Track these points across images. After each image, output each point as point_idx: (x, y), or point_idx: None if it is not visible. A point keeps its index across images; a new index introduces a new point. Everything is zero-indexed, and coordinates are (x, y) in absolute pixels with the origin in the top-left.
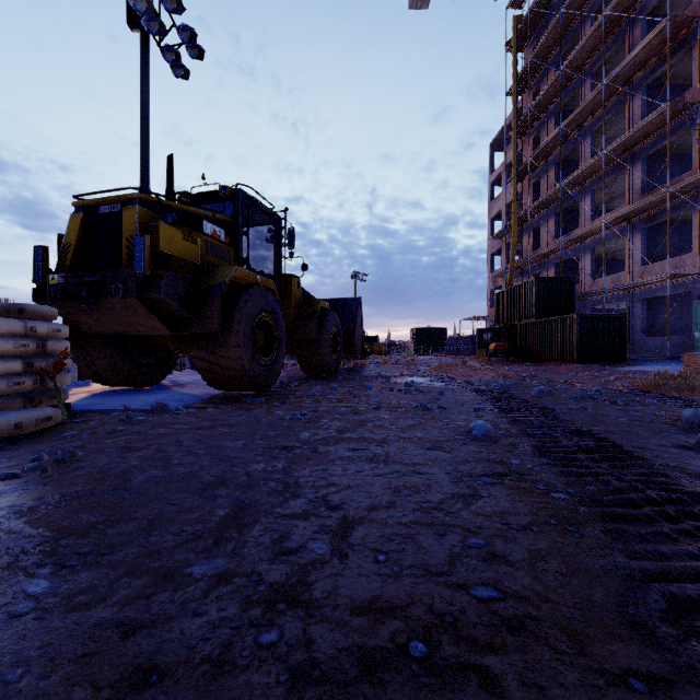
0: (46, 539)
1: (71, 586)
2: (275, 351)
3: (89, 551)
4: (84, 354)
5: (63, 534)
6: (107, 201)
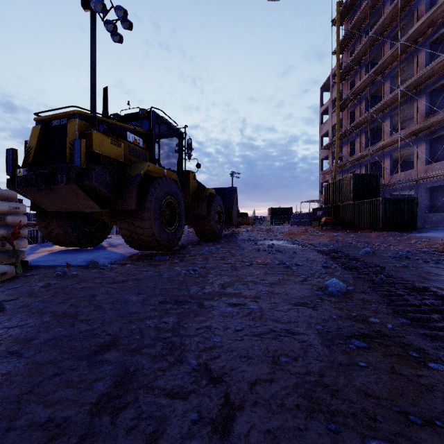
0: None
1: None
2: (177, 223)
3: None
4: (46, 225)
5: None
6: (57, 117)
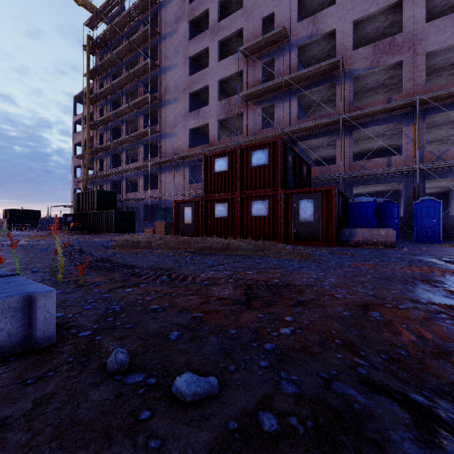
0: None
1: None
2: None
3: None
4: None
5: None
6: None
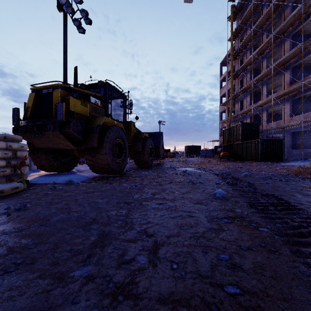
0: (0, 255)
1: (7, 285)
2: (123, 156)
3: (21, 262)
4: (36, 157)
5: (10, 251)
6: (46, 87)
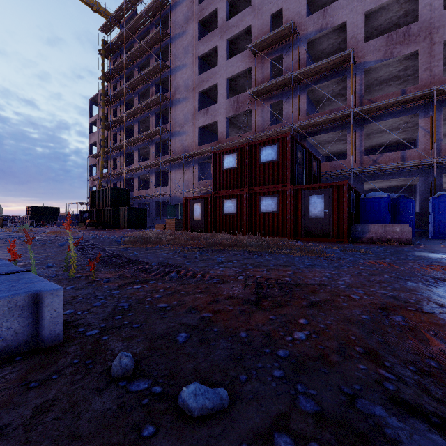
0: None
1: None
2: None
3: None
4: None
5: None
6: None
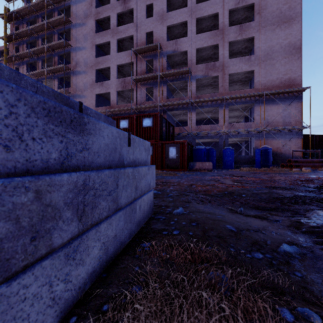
0: None
1: None
2: None
3: None
4: None
5: None
6: None
